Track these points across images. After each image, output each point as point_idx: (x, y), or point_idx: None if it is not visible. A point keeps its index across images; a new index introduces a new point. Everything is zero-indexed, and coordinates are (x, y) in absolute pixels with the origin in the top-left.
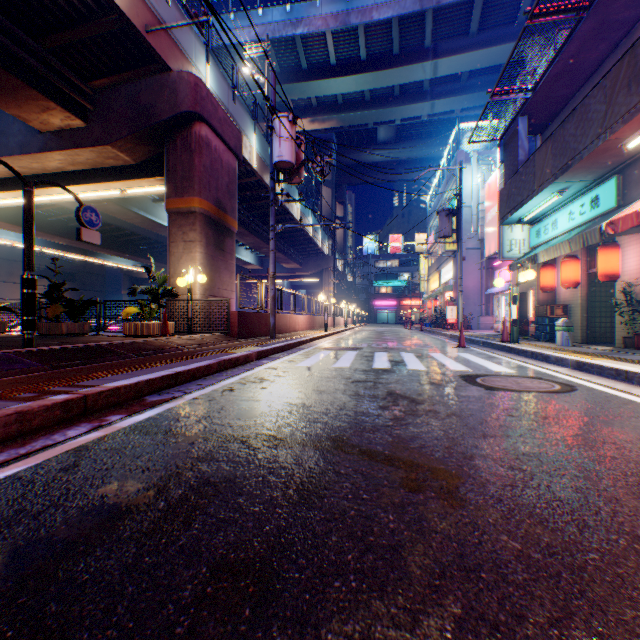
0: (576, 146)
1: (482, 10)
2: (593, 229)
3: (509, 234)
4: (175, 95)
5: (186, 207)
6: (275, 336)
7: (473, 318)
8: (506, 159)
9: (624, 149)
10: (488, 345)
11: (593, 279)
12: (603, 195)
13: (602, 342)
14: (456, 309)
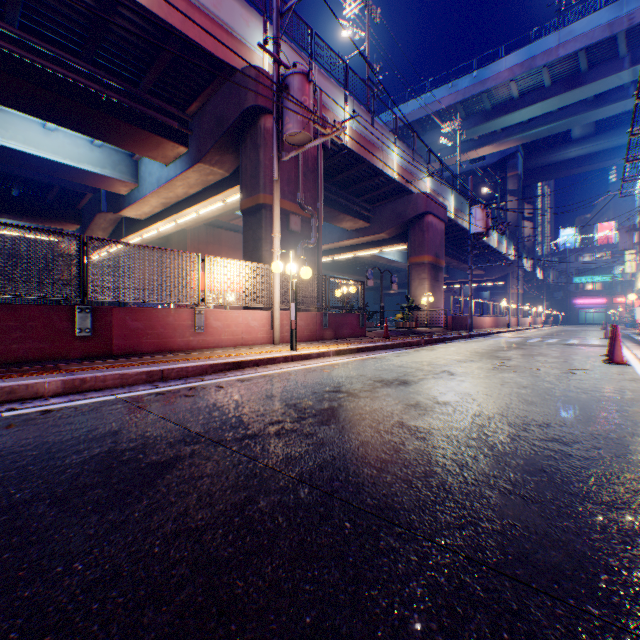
0: None
1: None
2: None
3: None
4: (415, 205)
5: (419, 261)
6: (471, 330)
7: None
8: None
9: None
10: (628, 337)
11: None
12: None
13: None
14: None
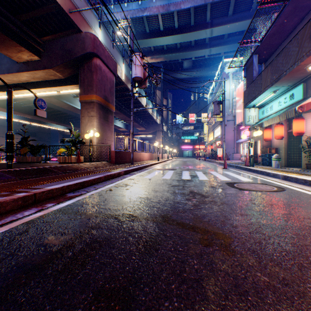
0: (283, 68)
1: (234, 4)
2: (291, 110)
3: (248, 113)
4: (84, 44)
5: (89, 99)
6: (133, 163)
7: (230, 154)
8: (247, 76)
9: (307, 70)
10: (238, 167)
11: (290, 135)
12: (296, 93)
13: (294, 166)
14: (222, 150)
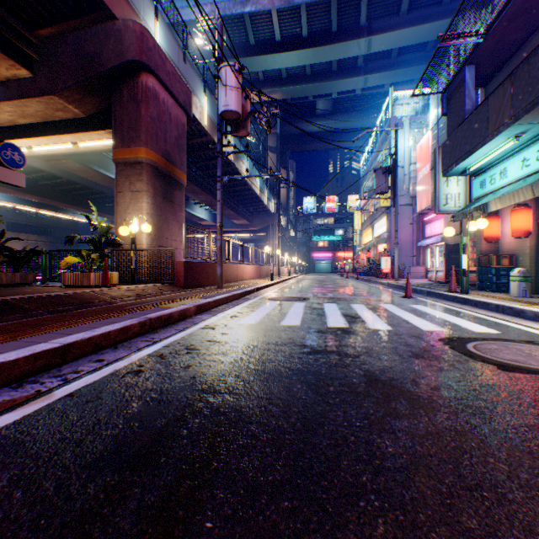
0: None
1: None
2: None
3: (445, 188)
4: (120, 43)
5: (133, 157)
6: (222, 286)
7: (405, 268)
8: (450, 111)
9: None
10: (435, 295)
11: (538, 229)
12: None
13: None
14: (389, 260)
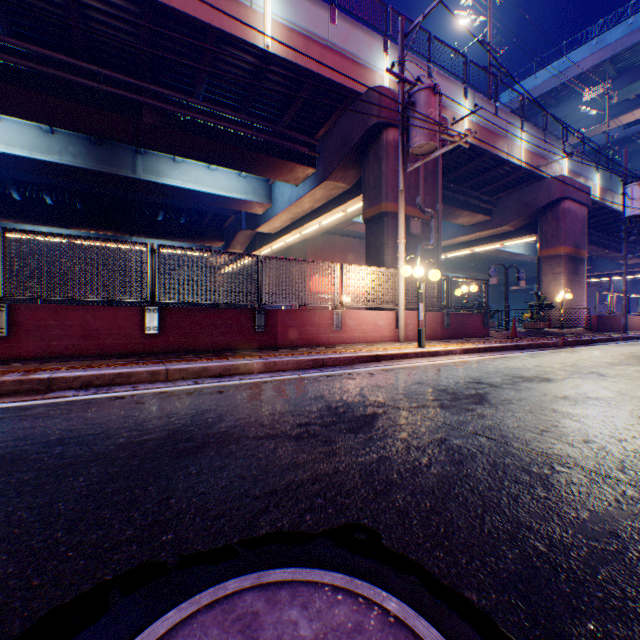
0: None
1: None
2: None
3: None
4: (547, 191)
5: (552, 253)
6: (624, 331)
7: None
8: None
9: None
10: None
11: None
12: None
13: None
14: None
